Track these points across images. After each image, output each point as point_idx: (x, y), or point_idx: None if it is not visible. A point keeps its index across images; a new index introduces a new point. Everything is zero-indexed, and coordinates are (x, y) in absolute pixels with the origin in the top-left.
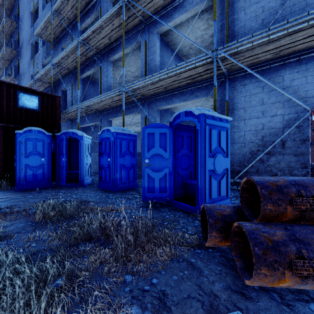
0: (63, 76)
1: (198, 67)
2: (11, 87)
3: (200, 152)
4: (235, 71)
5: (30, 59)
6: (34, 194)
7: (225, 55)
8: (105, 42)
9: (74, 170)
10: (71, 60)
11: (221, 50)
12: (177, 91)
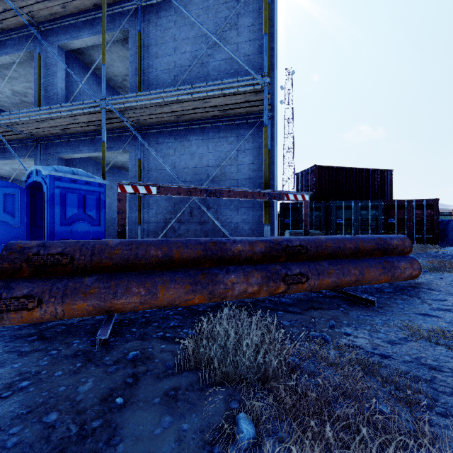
0: None
1: (96, 114)
2: None
3: (47, 219)
4: (147, 126)
5: None
6: None
7: (113, 109)
8: None
9: None
10: None
11: (109, 101)
12: (83, 137)
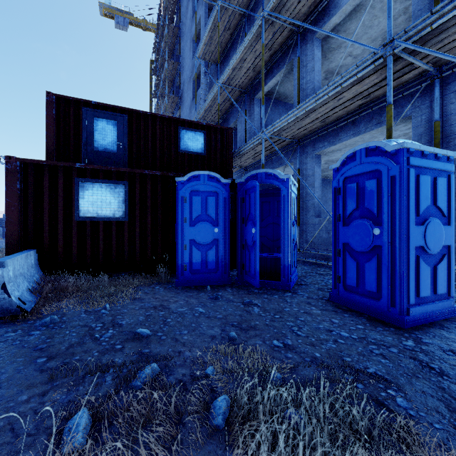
0: (231, 104)
1: None
2: (171, 122)
3: None
4: None
5: (191, 101)
6: (205, 302)
7: None
8: (311, 0)
9: (264, 253)
10: (246, 68)
11: None
12: None
